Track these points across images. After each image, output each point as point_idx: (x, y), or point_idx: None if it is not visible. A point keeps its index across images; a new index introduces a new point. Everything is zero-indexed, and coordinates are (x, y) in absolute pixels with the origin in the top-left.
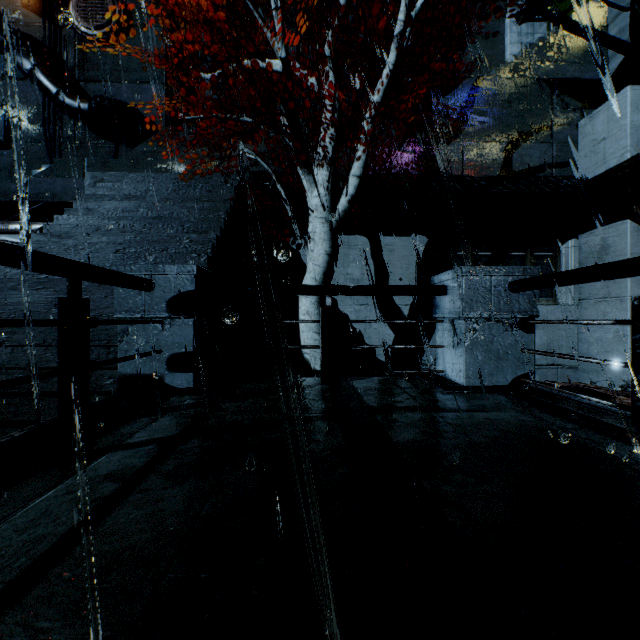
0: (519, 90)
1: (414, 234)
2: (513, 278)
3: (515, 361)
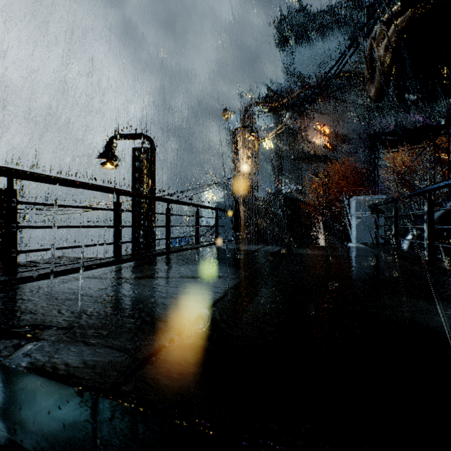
0: None
1: None
2: None
3: None
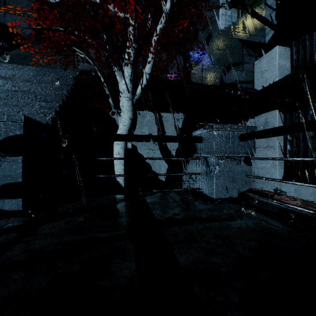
0: (228, 43)
1: (178, 112)
2: (241, 132)
3: (242, 182)
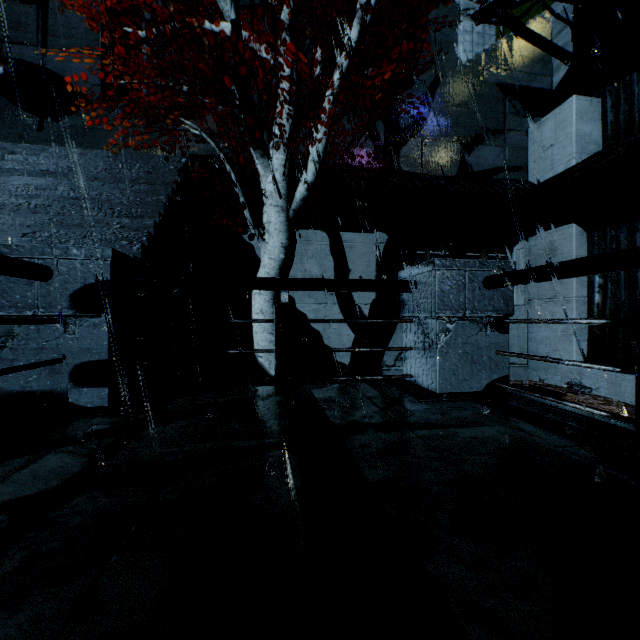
0: (475, 92)
1: (374, 231)
2: (488, 273)
3: (489, 364)
